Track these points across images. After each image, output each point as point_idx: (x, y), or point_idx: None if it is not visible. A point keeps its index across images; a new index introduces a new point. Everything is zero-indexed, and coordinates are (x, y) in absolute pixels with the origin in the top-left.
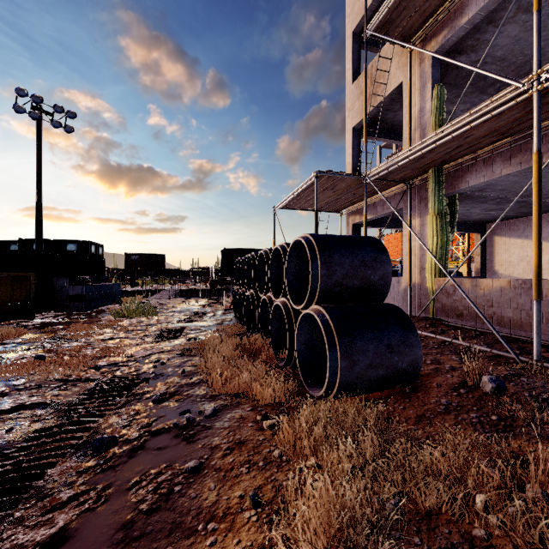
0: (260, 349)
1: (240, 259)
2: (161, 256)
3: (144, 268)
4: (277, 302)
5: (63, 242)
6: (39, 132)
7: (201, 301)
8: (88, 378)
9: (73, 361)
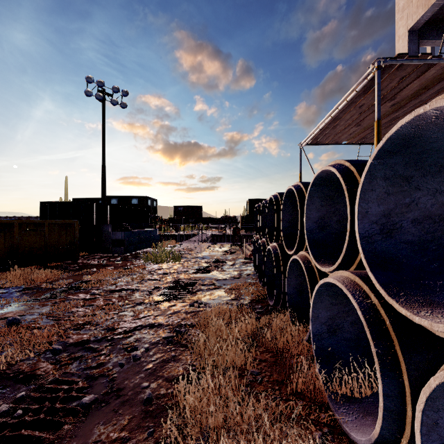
0: (290, 354)
1: (260, 204)
2: (199, 207)
3: (187, 217)
4: (332, 280)
5: (129, 198)
6: (103, 110)
7: (224, 247)
8: (31, 373)
9: (32, 336)
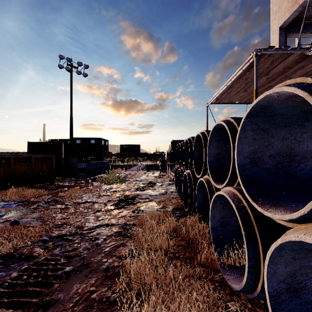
0: (197, 241)
1: (180, 144)
2: (138, 146)
3: (129, 152)
4: (222, 192)
5: (89, 139)
6: (71, 78)
7: (155, 173)
8: (29, 255)
9: (28, 232)
